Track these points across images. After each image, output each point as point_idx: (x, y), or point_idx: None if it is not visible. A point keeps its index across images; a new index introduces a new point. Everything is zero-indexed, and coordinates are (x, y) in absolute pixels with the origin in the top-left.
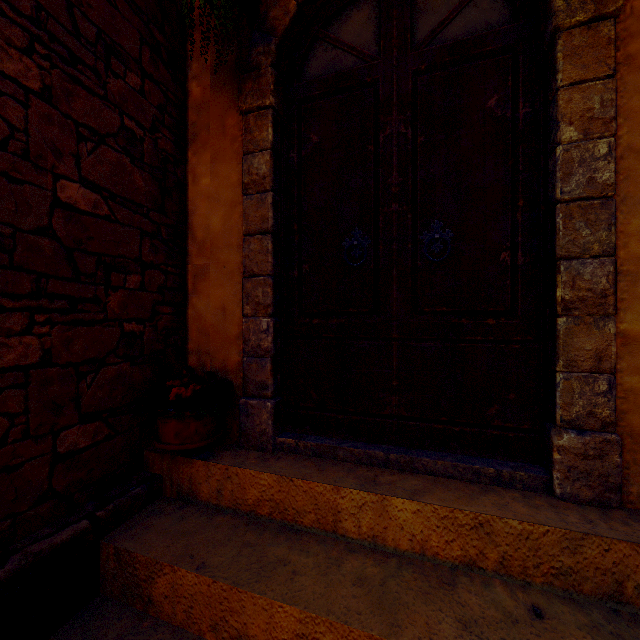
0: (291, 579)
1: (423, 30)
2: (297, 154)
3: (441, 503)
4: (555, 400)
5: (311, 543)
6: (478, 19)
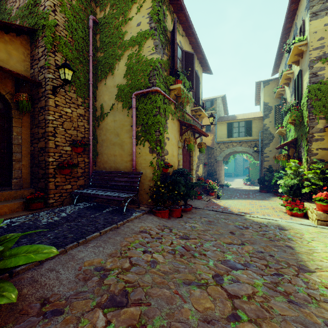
0: None
1: None
2: None
3: None
4: (13, 175)
5: None
6: None
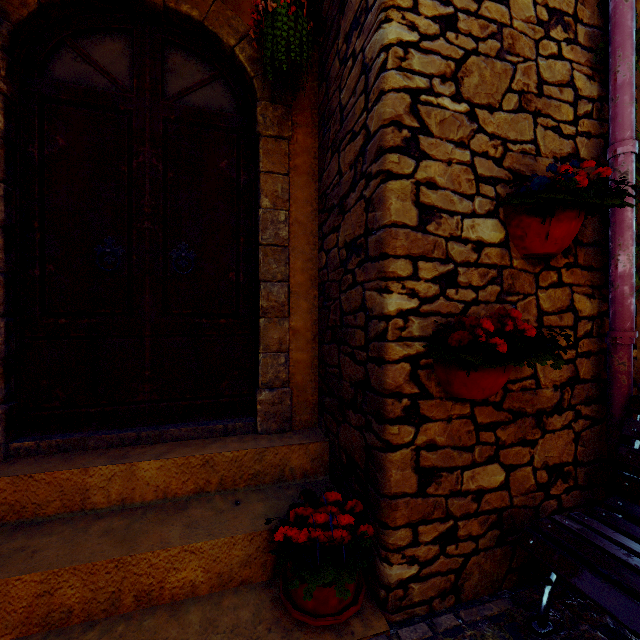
0: (31, 557)
1: (173, 87)
2: (39, 150)
3: (180, 455)
4: (259, 372)
5: (56, 526)
6: (215, 99)
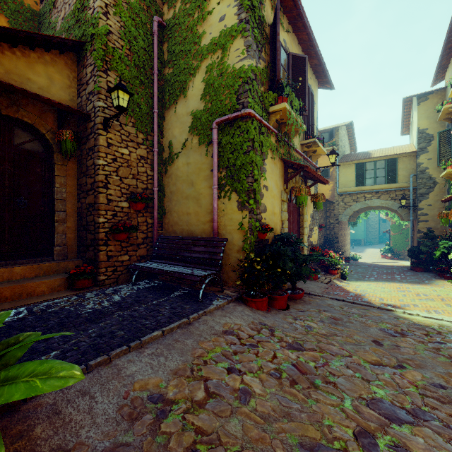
0: None
1: (17, 141)
2: None
3: (29, 265)
4: (55, 241)
5: None
6: (35, 147)
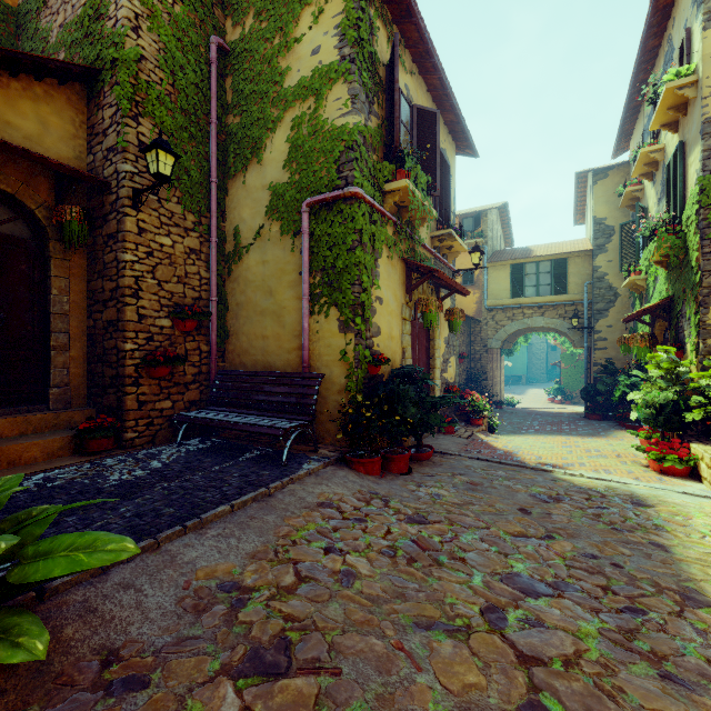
0: None
1: None
2: None
3: (10, 418)
4: (51, 379)
5: None
6: (17, 230)
